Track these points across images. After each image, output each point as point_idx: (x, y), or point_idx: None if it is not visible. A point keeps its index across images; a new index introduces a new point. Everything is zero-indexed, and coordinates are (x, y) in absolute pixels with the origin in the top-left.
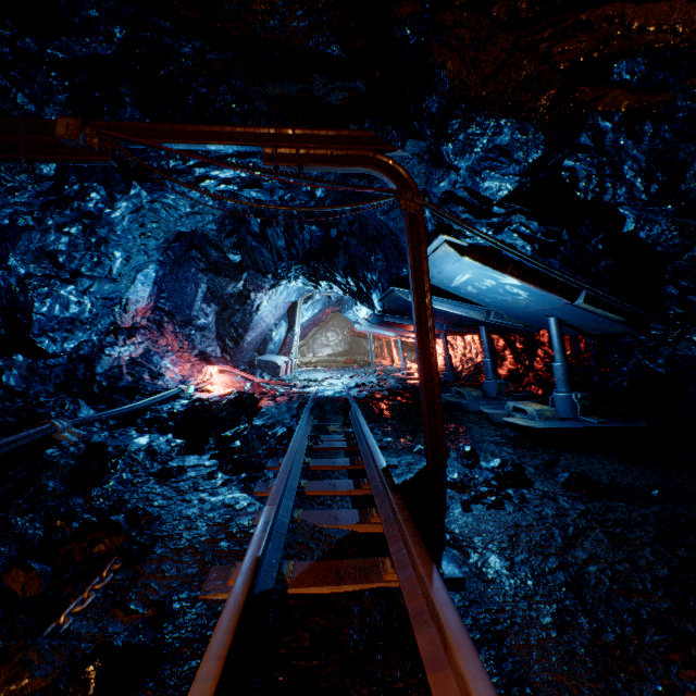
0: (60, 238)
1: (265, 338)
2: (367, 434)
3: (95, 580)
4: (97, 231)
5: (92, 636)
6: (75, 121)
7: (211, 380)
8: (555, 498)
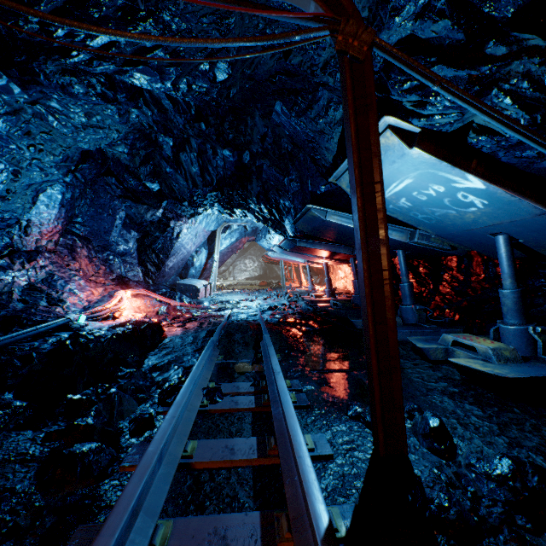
0: None
1: (187, 264)
2: (283, 397)
3: None
4: None
5: None
6: None
7: (117, 305)
8: None
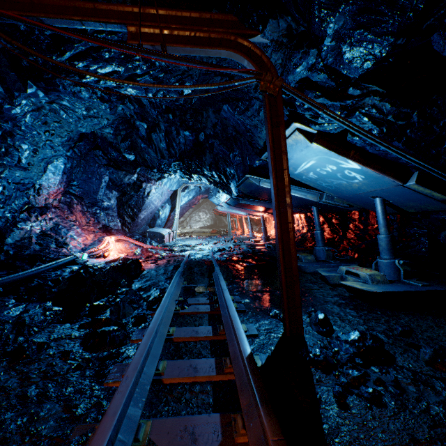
0: None
1: (154, 216)
2: (228, 302)
3: None
4: (1, 124)
5: None
6: None
7: (106, 247)
8: (430, 383)
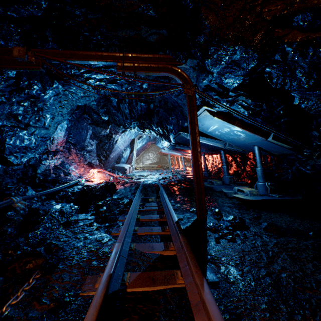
0: (19, 108)
1: (120, 156)
2: (167, 203)
3: (24, 285)
4: (37, 104)
5: (20, 319)
6: (23, 48)
7: (93, 176)
8: (261, 236)
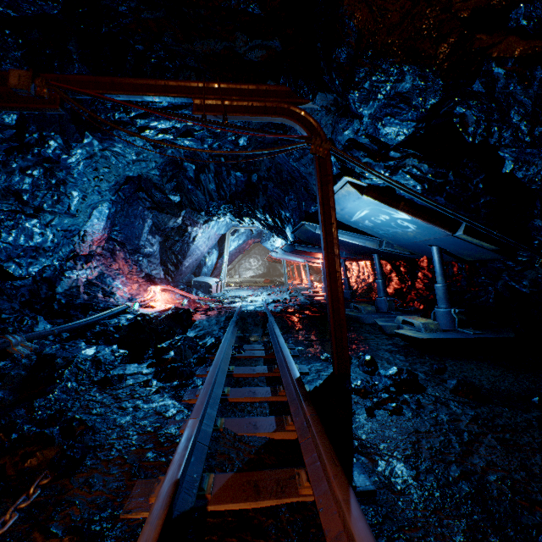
0: (24, 179)
1: (200, 263)
2: (282, 345)
3: (19, 499)
4: (56, 173)
5: None
6: (26, 73)
7: (154, 297)
8: (446, 403)
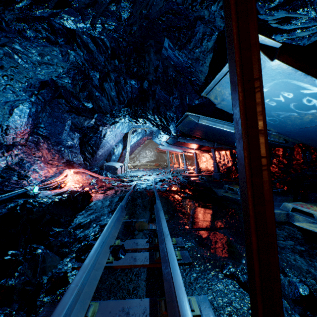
0: None
1: (110, 153)
2: (171, 262)
3: None
4: None
5: None
6: None
7: (63, 179)
8: None
